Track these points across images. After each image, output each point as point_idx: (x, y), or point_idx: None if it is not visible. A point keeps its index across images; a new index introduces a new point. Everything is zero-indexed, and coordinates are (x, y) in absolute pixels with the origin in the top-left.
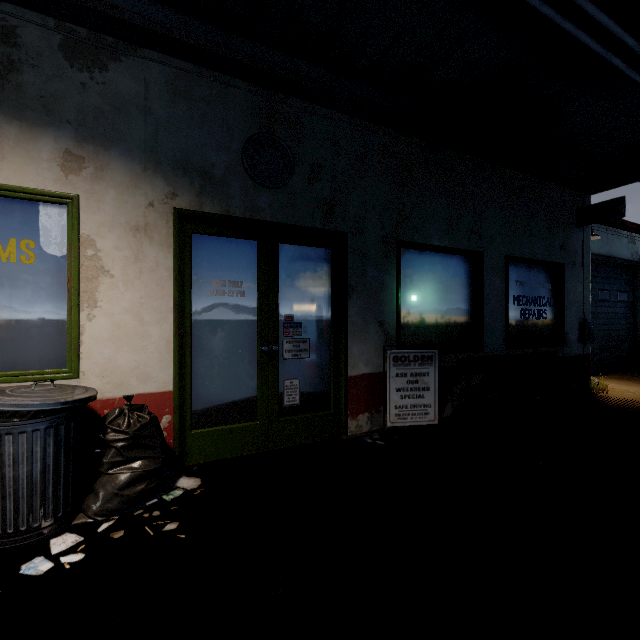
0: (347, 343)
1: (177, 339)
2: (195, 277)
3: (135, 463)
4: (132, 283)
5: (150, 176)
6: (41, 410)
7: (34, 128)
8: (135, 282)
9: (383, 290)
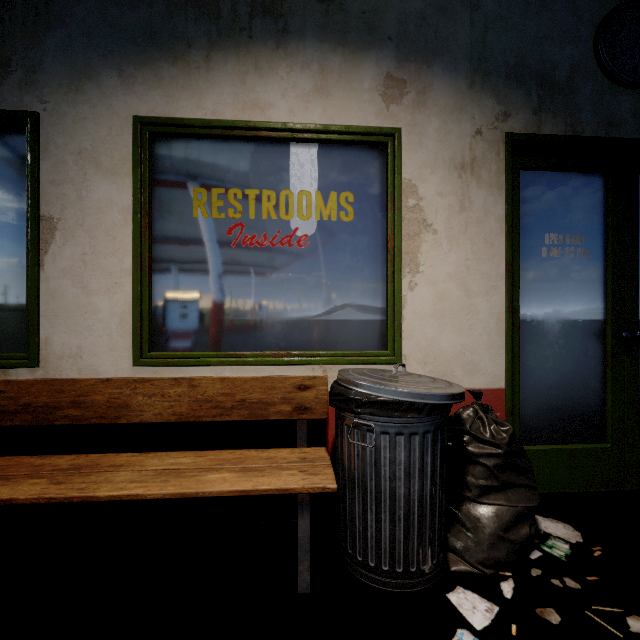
0: None
1: (509, 317)
2: (523, 231)
3: (508, 492)
4: (456, 240)
5: (477, 93)
6: (435, 404)
7: (356, 53)
8: (459, 239)
9: None
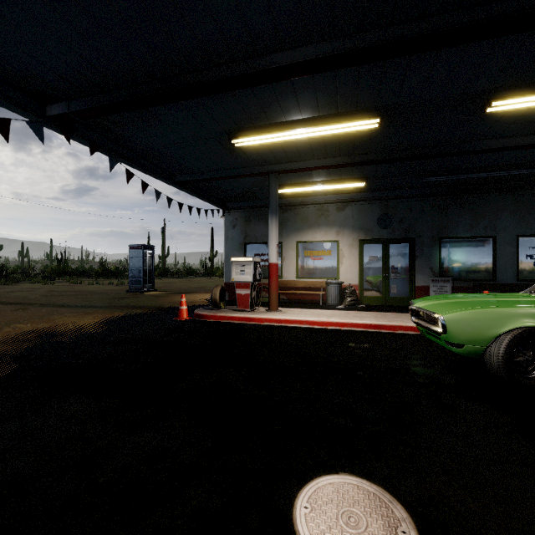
0: (415, 275)
1: (360, 272)
2: (364, 256)
3: (351, 297)
4: (349, 258)
5: (353, 232)
6: (337, 283)
7: (331, 228)
8: (350, 258)
9: (432, 256)
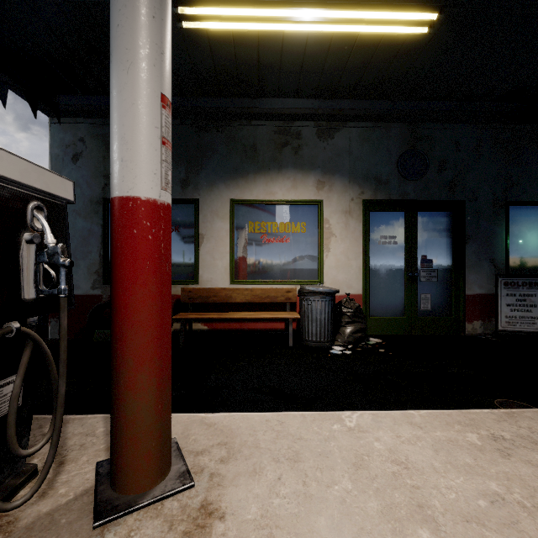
0: (465, 273)
1: (364, 267)
2: (371, 235)
3: (355, 324)
4: (344, 239)
5: (351, 185)
6: (328, 293)
7: (306, 173)
8: (345, 239)
9: (493, 237)
